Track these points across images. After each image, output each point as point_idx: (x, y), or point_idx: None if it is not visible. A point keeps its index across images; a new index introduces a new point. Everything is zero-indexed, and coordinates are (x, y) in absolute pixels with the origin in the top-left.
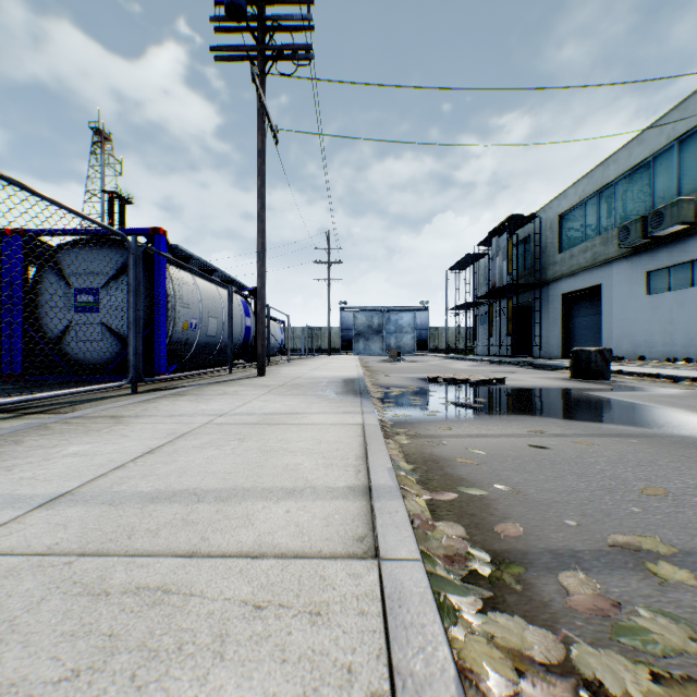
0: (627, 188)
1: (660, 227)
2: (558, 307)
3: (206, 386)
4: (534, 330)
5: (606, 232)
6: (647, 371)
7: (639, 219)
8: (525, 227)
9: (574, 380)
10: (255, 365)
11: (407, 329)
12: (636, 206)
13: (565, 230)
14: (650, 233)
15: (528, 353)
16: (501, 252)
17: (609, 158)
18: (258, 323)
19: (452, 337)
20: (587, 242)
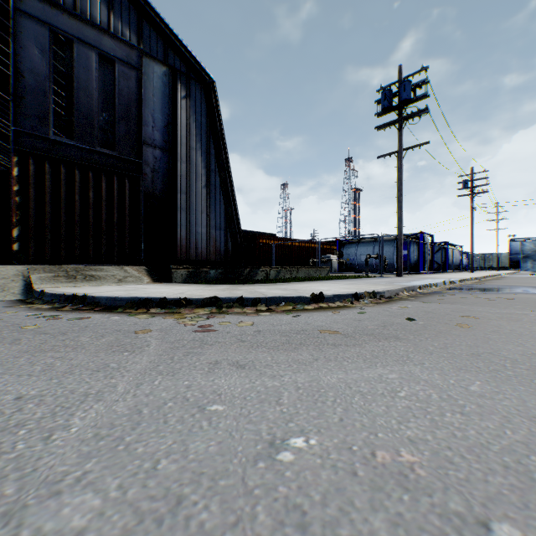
0: None
1: None
2: None
3: None
4: None
5: None
6: None
7: None
8: None
9: None
10: (461, 272)
11: None
12: None
13: None
14: None
15: None
16: None
17: None
18: (470, 260)
19: None
20: None
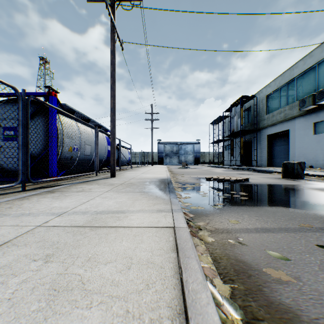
0: (303, 81)
1: (323, 99)
2: (265, 141)
3: (75, 184)
4: (253, 153)
5: (291, 103)
6: (323, 174)
7: (311, 95)
8: (248, 102)
9: (285, 179)
10: None
11: (190, 152)
12: (308, 89)
13: (269, 103)
14: (317, 102)
15: (250, 164)
16: (237, 114)
17: (293, 66)
18: (111, 148)
19: (211, 156)
20: (281, 108)
